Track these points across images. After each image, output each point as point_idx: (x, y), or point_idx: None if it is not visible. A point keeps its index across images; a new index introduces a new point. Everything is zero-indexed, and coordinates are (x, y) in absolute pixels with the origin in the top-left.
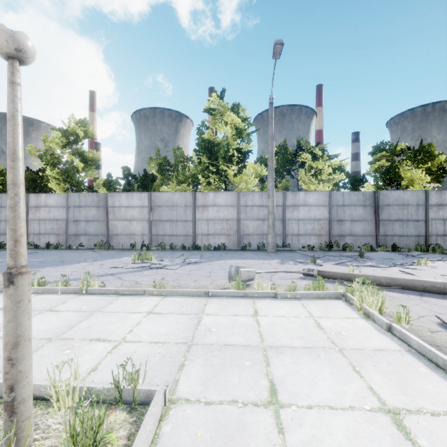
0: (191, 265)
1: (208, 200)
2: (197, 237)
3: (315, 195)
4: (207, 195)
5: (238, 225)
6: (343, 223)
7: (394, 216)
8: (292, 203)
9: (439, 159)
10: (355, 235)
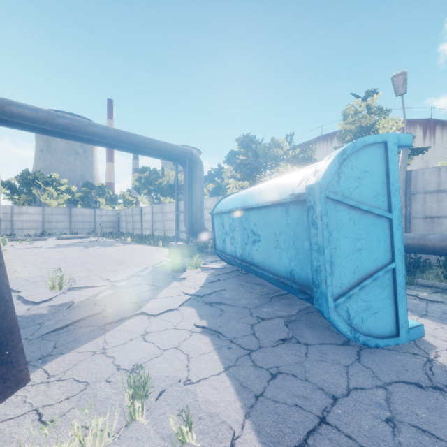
0: None
1: None
2: None
3: (34, 209)
4: None
5: None
6: (52, 223)
7: (79, 220)
8: (18, 212)
9: (108, 195)
10: (59, 228)
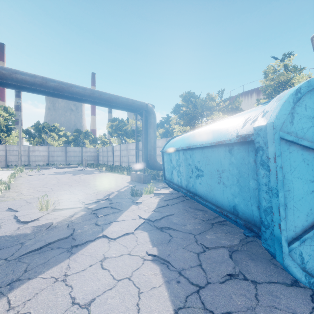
0: None
1: None
2: None
3: (42, 147)
4: None
5: (6, 158)
6: (54, 157)
7: (72, 155)
8: (32, 150)
9: (91, 137)
10: (58, 161)
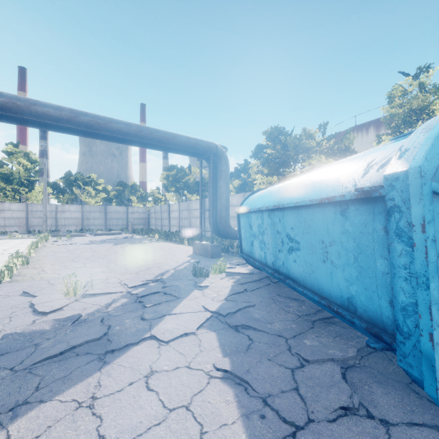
0: None
1: (5, 207)
2: None
3: (74, 207)
4: (4, 204)
5: (27, 221)
6: (90, 220)
7: (113, 217)
8: (61, 210)
9: (139, 193)
10: (96, 225)
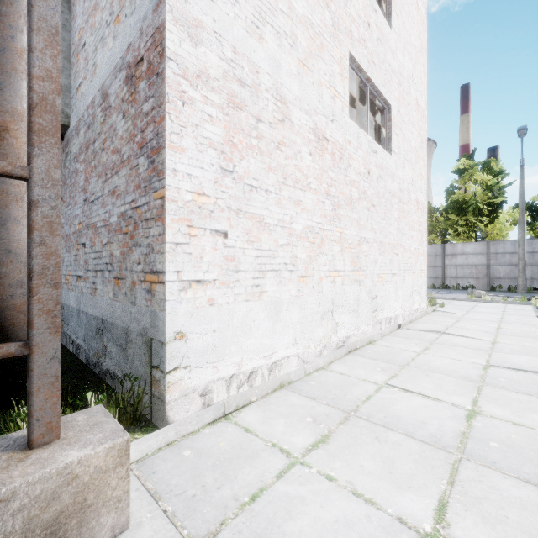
0: (442, 294)
1: (456, 250)
2: (446, 279)
3: None
4: (456, 246)
5: (487, 270)
6: None
7: None
8: None
9: None
10: None
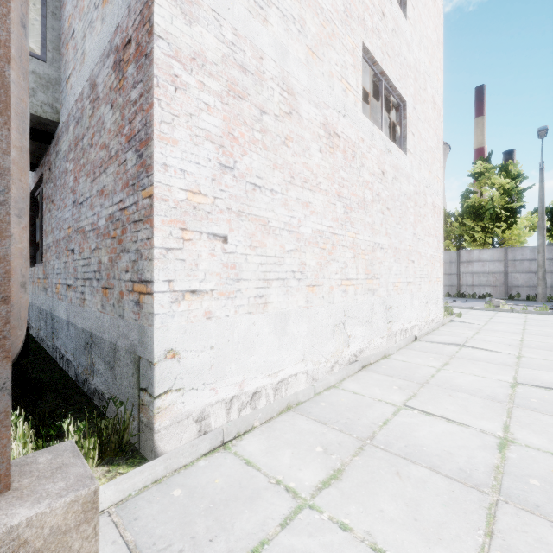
0: (458, 302)
1: (472, 257)
2: (461, 287)
3: None
4: (472, 253)
5: (505, 278)
6: None
7: None
8: None
9: None
10: None
